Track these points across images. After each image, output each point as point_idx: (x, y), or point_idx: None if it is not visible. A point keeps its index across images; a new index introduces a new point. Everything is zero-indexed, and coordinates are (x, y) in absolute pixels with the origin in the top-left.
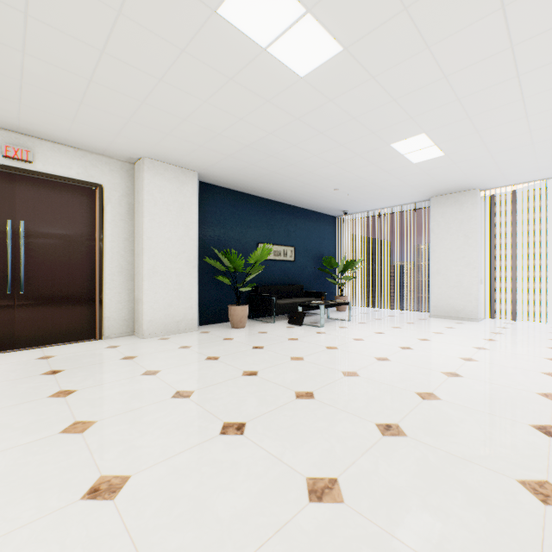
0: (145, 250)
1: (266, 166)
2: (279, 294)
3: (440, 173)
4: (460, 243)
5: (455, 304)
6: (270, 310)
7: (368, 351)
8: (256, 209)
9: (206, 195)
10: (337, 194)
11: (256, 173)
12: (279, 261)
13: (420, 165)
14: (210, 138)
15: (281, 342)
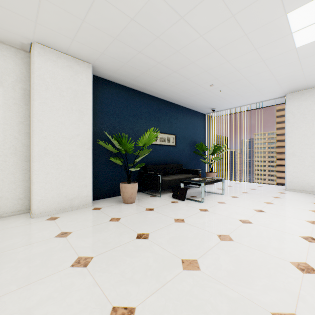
0: (35, 132)
1: (152, 54)
2: (164, 171)
3: (312, 63)
4: (314, 130)
5: (310, 181)
6: (157, 185)
7: (272, 246)
8: (146, 104)
9: (102, 88)
10: (211, 91)
11: (144, 65)
12: (164, 146)
13: (301, 50)
14: (90, 4)
15: (168, 226)
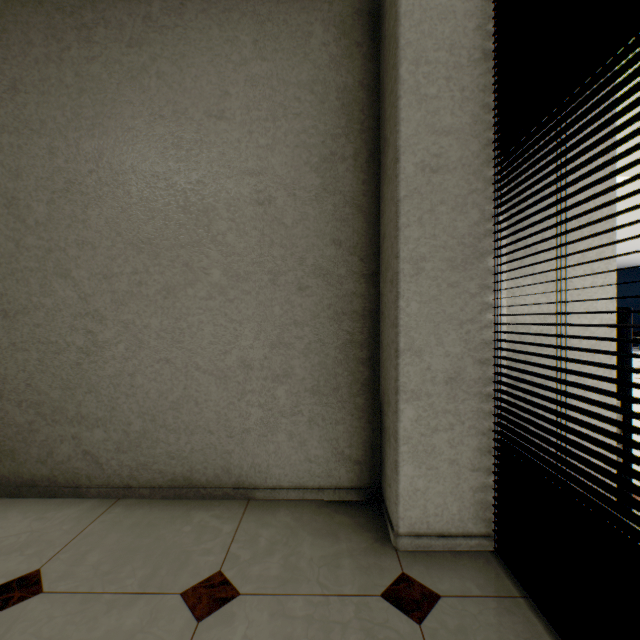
0: None
1: None
2: None
3: None
4: None
5: None
6: None
7: None
8: None
9: None
10: None
11: None
12: None
13: None
14: None
15: None
